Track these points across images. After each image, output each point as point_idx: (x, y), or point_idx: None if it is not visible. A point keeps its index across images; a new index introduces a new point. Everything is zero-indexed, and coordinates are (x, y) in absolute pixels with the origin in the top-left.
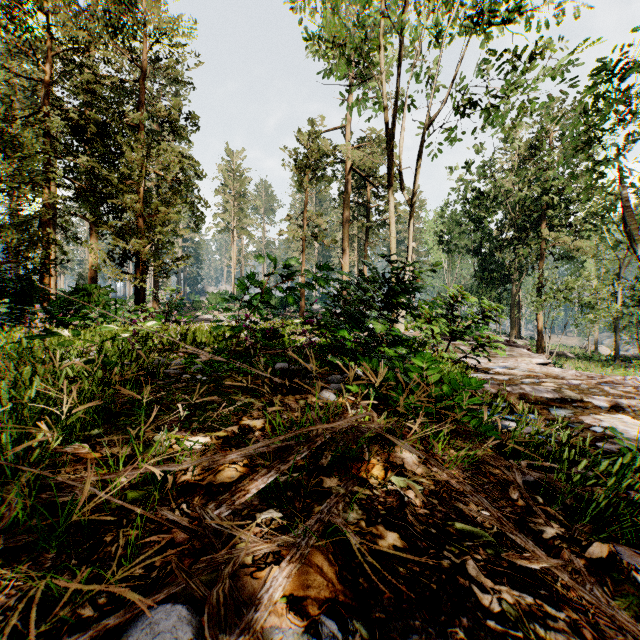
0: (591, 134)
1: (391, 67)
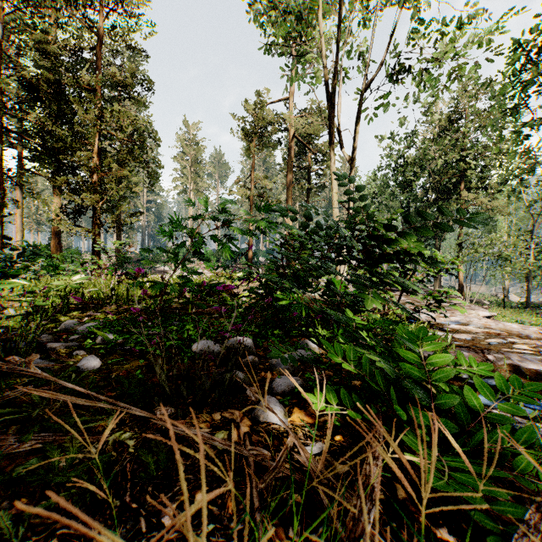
0: (506, 107)
1: (330, 45)
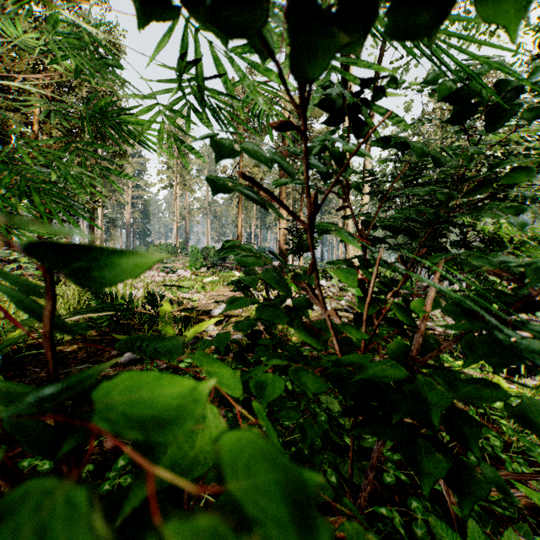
0: None
1: None
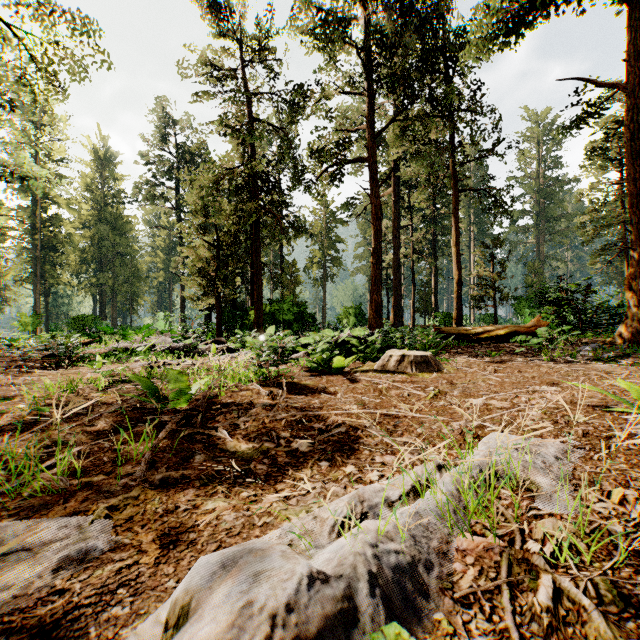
0: None
1: None
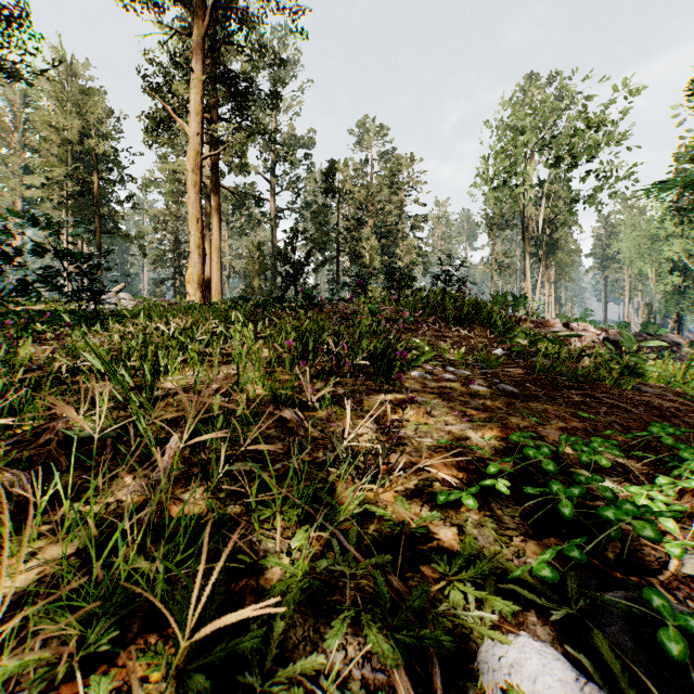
0: None
1: None
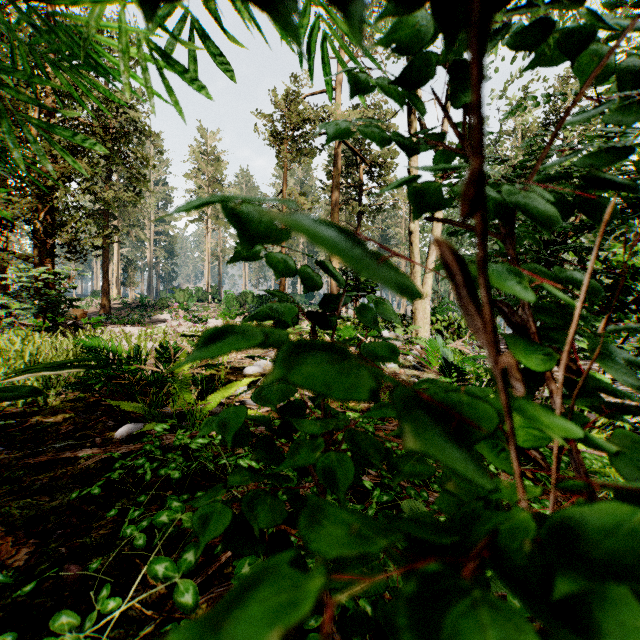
0: None
1: None
